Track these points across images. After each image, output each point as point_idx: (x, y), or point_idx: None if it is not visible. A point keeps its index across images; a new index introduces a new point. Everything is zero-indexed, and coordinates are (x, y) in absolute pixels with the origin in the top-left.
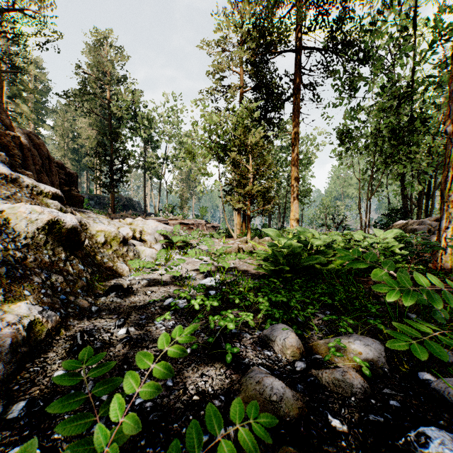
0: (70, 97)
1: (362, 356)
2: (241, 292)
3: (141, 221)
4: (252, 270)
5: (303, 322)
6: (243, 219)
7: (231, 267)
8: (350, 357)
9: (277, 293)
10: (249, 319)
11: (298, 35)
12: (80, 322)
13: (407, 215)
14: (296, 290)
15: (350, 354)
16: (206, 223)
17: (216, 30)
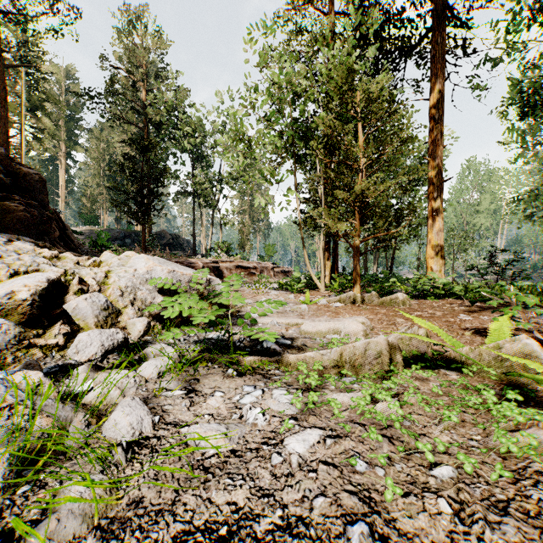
0: (93, 99)
1: None
2: None
3: (120, 258)
4: None
5: None
6: (333, 258)
7: None
8: None
9: None
10: None
11: None
12: None
13: None
14: None
15: None
16: (273, 266)
17: None
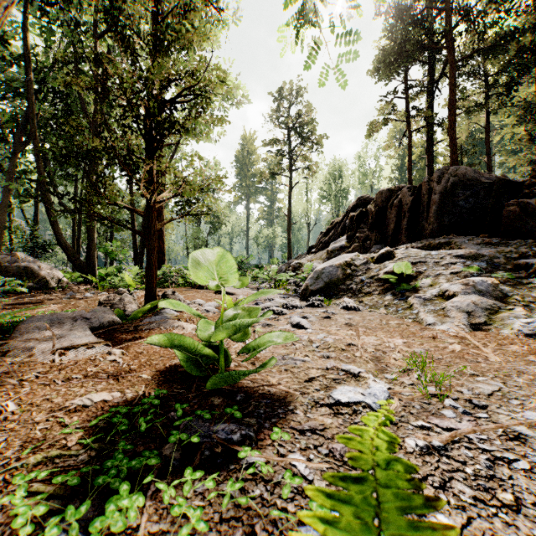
0: None
1: None
2: None
3: None
4: None
5: None
6: None
7: None
8: None
9: None
10: None
11: None
12: None
13: None
14: None
15: None
16: None
17: None
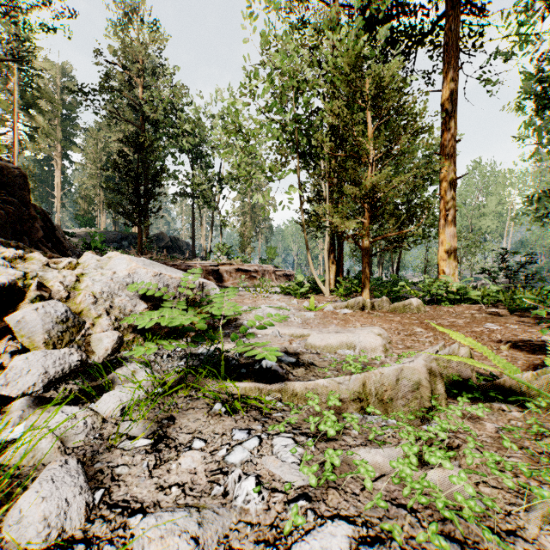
0: (88, 95)
1: None
2: None
3: (99, 259)
4: None
5: None
6: (338, 261)
7: None
8: None
9: None
10: None
11: None
12: None
13: None
14: None
15: None
16: (275, 270)
17: None
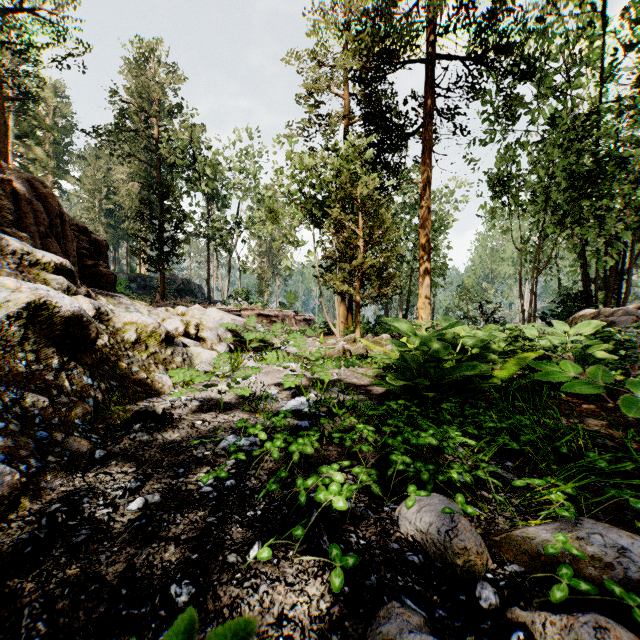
0: (102, 135)
1: (616, 574)
2: (351, 423)
3: (199, 311)
4: (366, 385)
5: (471, 486)
6: (348, 308)
7: (333, 379)
8: (588, 576)
9: (413, 425)
10: (372, 481)
11: (430, 38)
12: (66, 481)
13: (589, 302)
14: (446, 421)
15: (588, 567)
16: (295, 314)
17: (310, 34)
